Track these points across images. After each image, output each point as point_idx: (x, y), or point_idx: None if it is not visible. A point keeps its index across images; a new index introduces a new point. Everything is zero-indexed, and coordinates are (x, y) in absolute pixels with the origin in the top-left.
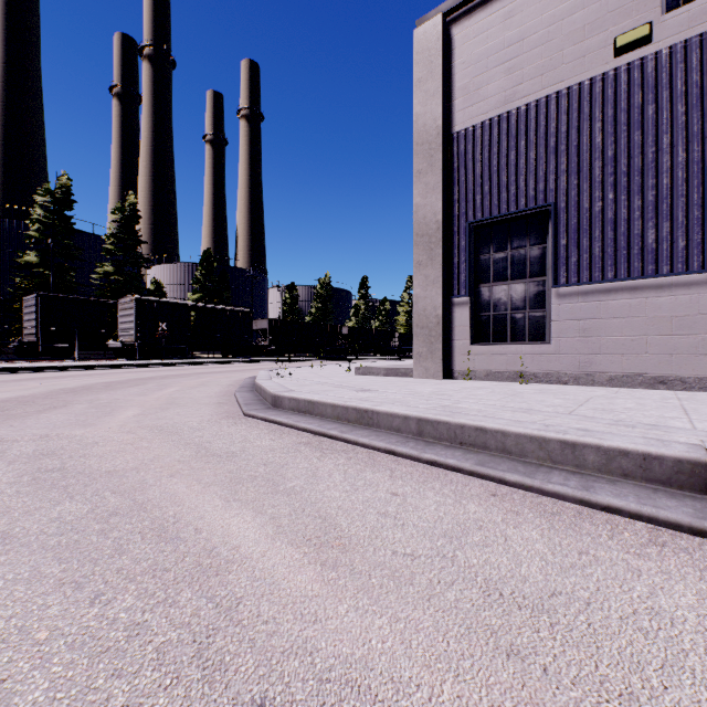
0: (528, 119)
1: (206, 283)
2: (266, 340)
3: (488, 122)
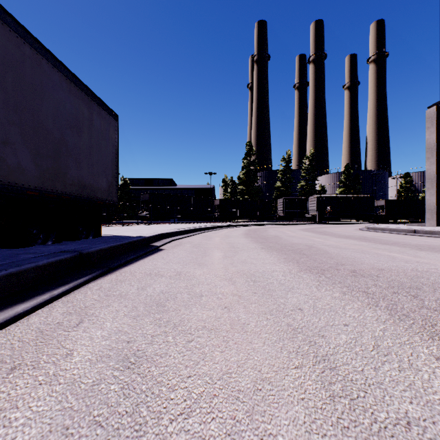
0: None
1: (346, 182)
2: (383, 212)
3: None
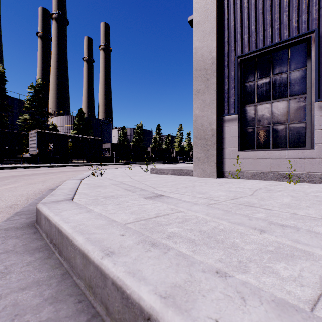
0: None
1: (80, 125)
2: (109, 154)
3: None
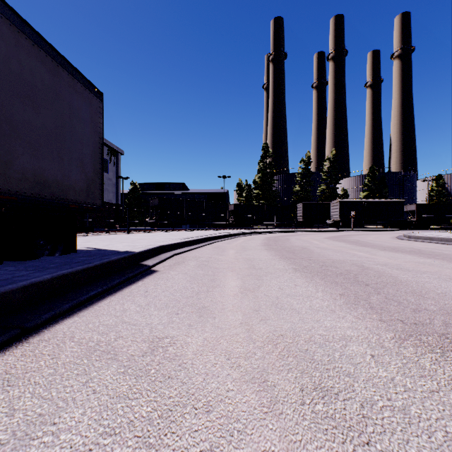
0: None
1: (370, 185)
2: (413, 217)
3: None
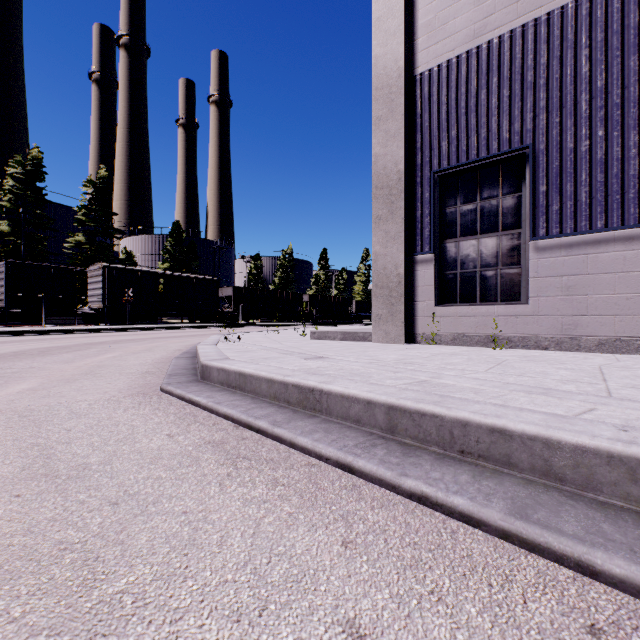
0: (501, 53)
1: (175, 253)
2: (231, 307)
3: (455, 59)
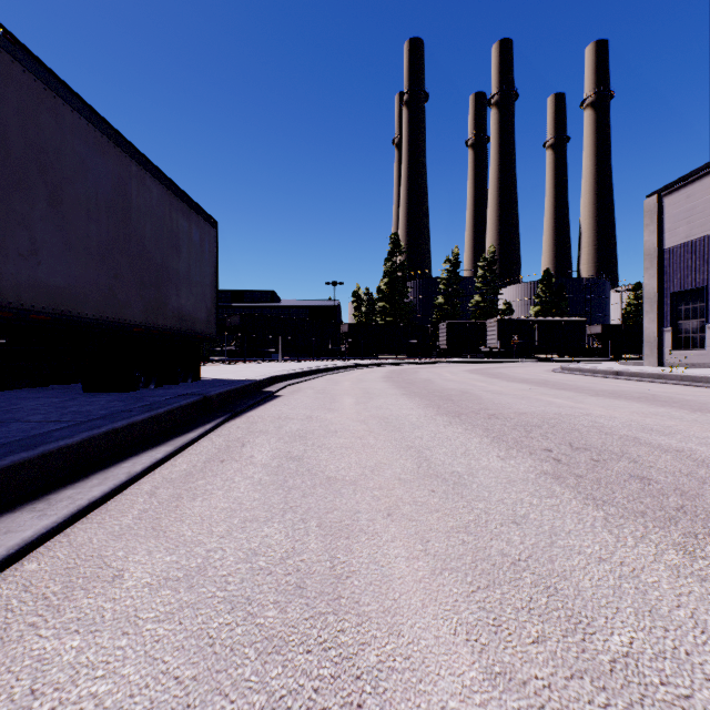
0: (695, 246)
1: (544, 297)
2: (599, 343)
3: (679, 245)
